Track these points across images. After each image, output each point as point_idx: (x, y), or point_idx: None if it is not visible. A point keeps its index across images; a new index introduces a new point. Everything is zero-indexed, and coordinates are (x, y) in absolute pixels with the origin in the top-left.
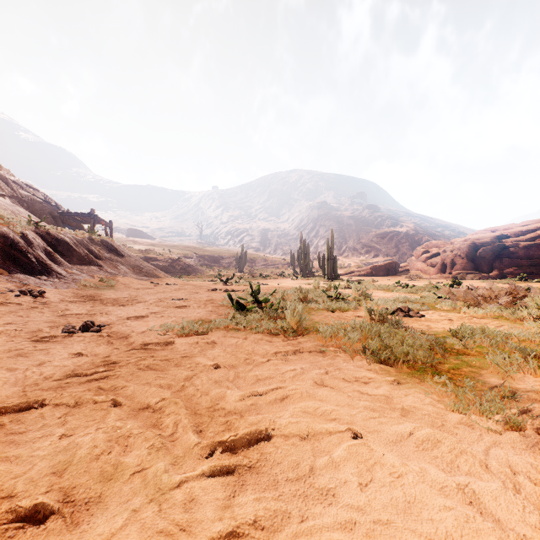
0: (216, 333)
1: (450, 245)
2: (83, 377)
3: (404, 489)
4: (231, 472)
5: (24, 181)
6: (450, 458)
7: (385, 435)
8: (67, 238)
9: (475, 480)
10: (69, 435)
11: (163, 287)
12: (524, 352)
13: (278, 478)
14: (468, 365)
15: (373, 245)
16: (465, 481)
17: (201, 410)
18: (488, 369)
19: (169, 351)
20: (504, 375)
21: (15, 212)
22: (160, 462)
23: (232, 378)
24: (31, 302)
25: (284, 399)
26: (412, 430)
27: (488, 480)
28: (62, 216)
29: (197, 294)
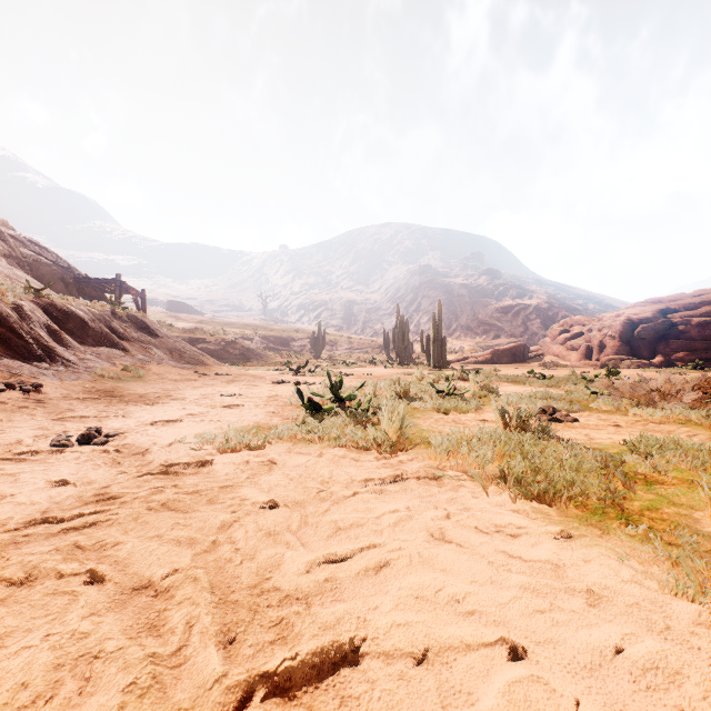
0: (277, 447)
1: (597, 321)
2: (57, 524)
3: None
4: None
5: (27, 237)
6: None
7: (569, 652)
8: (81, 311)
9: None
10: None
11: (211, 378)
12: None
13: None
14: (671, 503)
15: (493, 322)
16: None
17: (238, 592)
18: (706, 509)
19: (202, 476)
20: None
21: (11, 276)
22: None
23: (296, 526)
24: (20, 399)
25: (382, 568)
26: (619, 644)
27: None
28: (78, 283)
29: (255, 388)
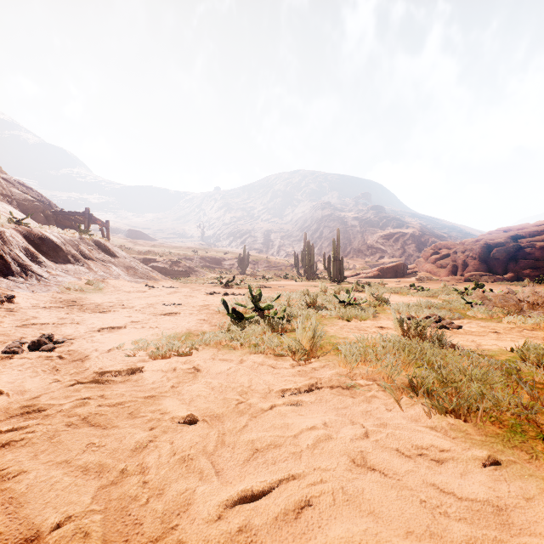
0: (203, 353)
1: (460, 245)
2: None
3: None
4: None
5: (16, 179)
6: None
7: None
8: (54, 237)
9: None
10: None
11: (158, 290)
12: None
13: None
14: None
15: (378, 246)
16: None
17: None
18: None
19: (131, 385)
20: None
21: (1, 209)
22: None
23: (212, 447)
24: None
25: (302, 510)
26: None
27: None
28: (56, 215)
29: (192, 298)
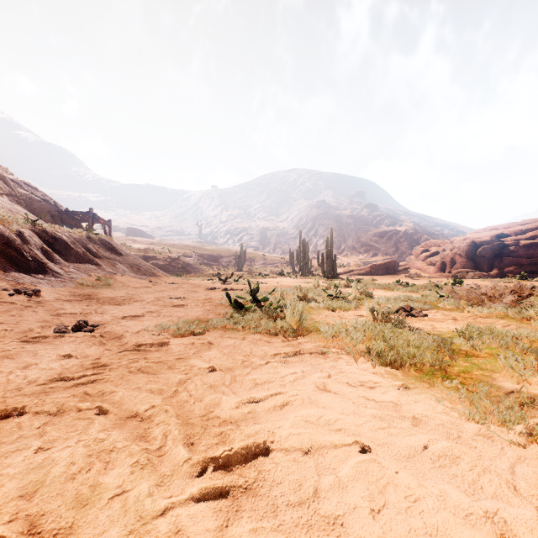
0: (213, 333)
1: (449, 243)
2: (70, 381)
3: (424, 518)
4: (224, 494)
5: (22, 180)
6: (471, 477)
7: (396, 449)
8: (65, 236)
9: (505, 506)
10: (46, 449)
11: (161, 286)
12: (537, 354)
13: (277, 503)
14: (479, 368)
15: (372, 244)
16: (493, 507)
17: (193, 419)
18: (501, 372)
19: (163, 352)
20: (518, 379)
21: (13, 210)
22: (144, 483)
23: (228, 382)
24: (25, 301)
25: (284, 406)
26: (426, 444)
27: (519, 505)
28: (61, 215)
29: (195, 293)
